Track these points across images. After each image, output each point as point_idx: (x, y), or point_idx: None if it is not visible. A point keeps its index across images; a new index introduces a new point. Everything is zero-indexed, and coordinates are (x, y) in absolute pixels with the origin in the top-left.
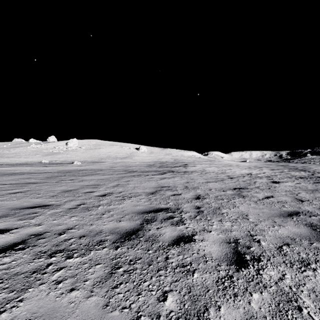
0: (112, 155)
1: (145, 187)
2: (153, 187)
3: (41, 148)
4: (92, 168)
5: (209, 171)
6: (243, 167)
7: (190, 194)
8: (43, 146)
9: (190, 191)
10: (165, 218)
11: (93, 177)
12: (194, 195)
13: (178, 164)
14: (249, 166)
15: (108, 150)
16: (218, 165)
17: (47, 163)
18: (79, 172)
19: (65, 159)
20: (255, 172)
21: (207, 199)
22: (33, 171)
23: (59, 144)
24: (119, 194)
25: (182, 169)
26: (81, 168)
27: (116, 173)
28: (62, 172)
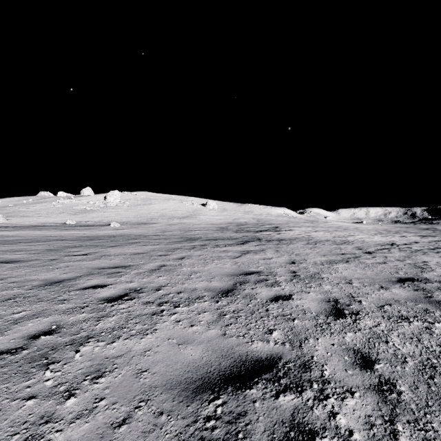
0: (168, 214)
1: (212, 273)
2: (227, 275)
3: (70, 204)
4: (132, 233)
5: (319, 239)
6: (369, 232)
7: (314, 298)
8: (74, 201)
9: (308, 286)
10: (280, 436)
11: (125, 249)
12: (324, 300)
13: (265, 227)
14: (377, 230)
15: (162, 206)
16: (327, 229)
17: (72, 224)
18: (108, 239)
19: (100, 219)
20: (399, 240)
21: (366, 318)
22: (39, 238)
23: (95, 198)
24: (155, 293)
25: (273, 234)
26: (116, 233)
27: (166, 242)
28: (81, 240)
